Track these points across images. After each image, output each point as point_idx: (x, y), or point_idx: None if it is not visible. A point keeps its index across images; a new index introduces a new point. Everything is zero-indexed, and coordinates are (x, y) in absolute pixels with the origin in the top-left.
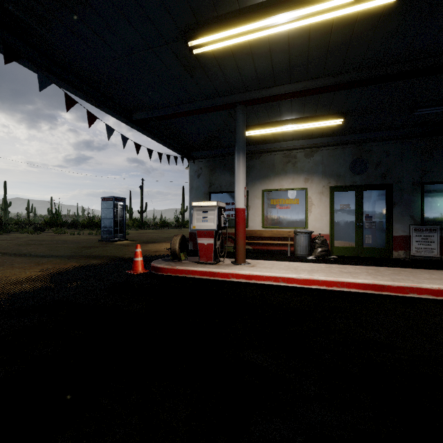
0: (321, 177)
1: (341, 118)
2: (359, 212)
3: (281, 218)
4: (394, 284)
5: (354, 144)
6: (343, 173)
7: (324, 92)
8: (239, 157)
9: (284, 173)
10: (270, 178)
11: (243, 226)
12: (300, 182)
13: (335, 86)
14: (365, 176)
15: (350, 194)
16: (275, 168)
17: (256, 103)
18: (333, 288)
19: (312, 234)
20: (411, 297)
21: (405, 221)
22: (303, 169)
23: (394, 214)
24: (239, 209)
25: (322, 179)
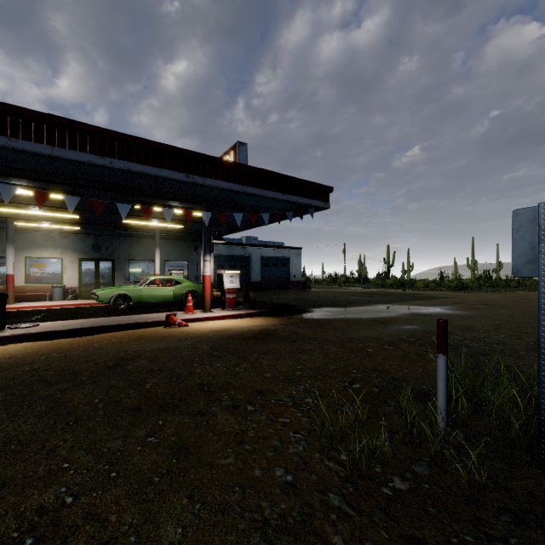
0: (73, 252)
1: (79, 227)
2: (98, 273)
3: (42, 277)
4: (88, 302)
5: (94, 235)
6: (88, 251)
7: (64, 222)
8: (10, 246)
9: (45, 247)
10: (33, 249)
11: (13, 284)
12: (58, 254)
13: (68, 222)
14: (100, 253)
15: (92, 263)
16: (37, 243)
17: (22, 219)
18: (64, 307)
19: (67, 287)
20: (93, 306)
21: (122, 278)
22: (60, 245)
23: (116, 275)
24: (10, 275)
25: (74, 253)
